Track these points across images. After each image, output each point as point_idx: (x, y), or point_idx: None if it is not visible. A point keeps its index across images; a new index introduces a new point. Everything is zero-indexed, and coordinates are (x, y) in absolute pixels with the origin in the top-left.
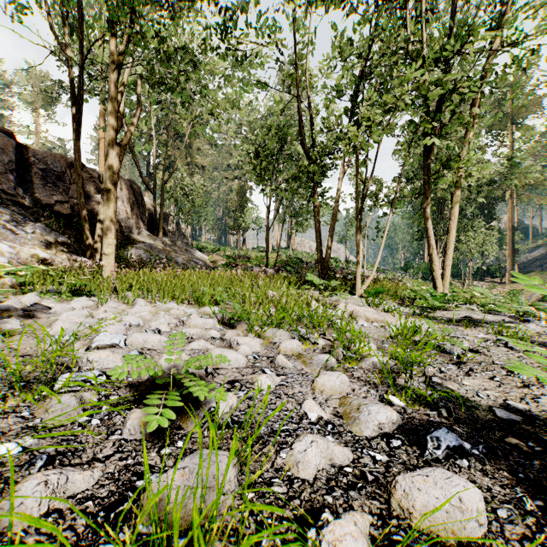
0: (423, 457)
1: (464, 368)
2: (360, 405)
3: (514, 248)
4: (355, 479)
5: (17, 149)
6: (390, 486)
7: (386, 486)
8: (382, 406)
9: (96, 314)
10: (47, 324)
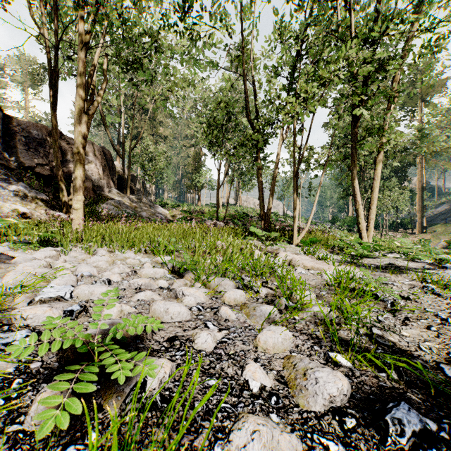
0: (385, 446)
1: (400, 317)
2: (306, 370)
3: (422, 204)
4: None
5: (4, 119)
6: None
7: None
8: (330, 372)
9: (55, 263)
10: (2, 274)
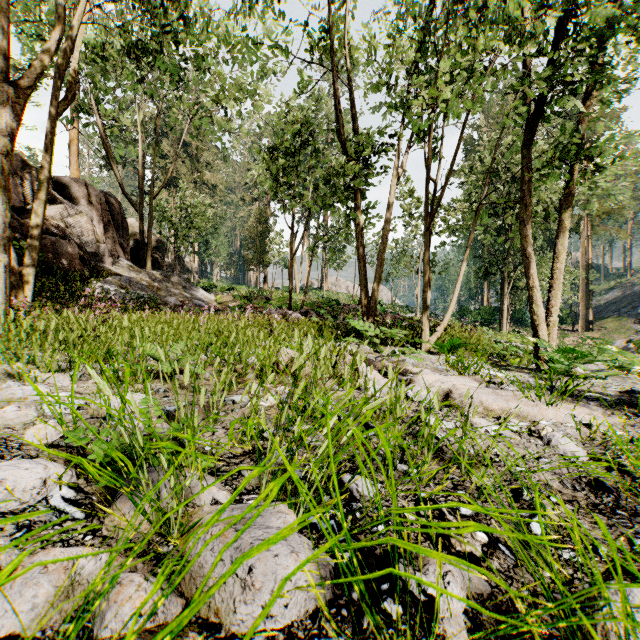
0: None
1: None
2: None
3: (588, 289)
4: None
5: None
6: None
7: None
8: None
9: None
10: None
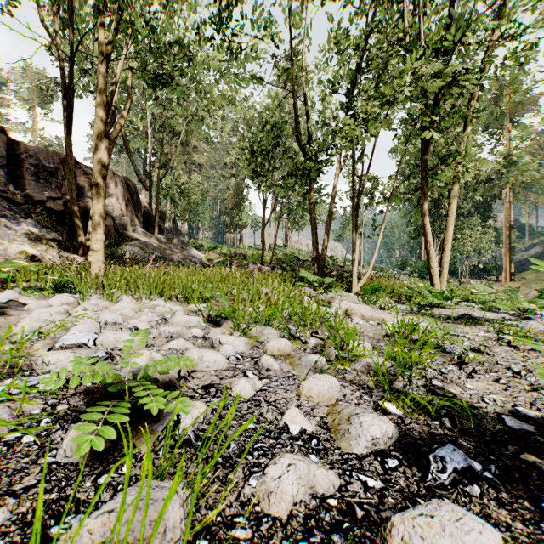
0: (425, 482)
1: (466, 369)
2: (350, 415)
3: (510, 246)
4: (341, 516)
5: (8, 144)
6: (384, 529)
7: (380, 525)
8: (376, 416)
9: (74, 311)
10: (16, 322)
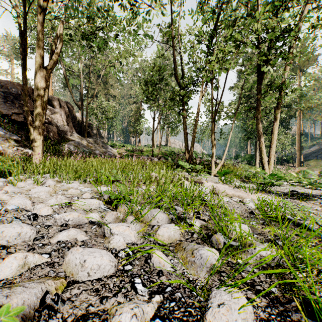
0: None
1: None
2: None
3: (300, 145)
4: None
5: None
6: None
7: None
8: None
9: None
10: None
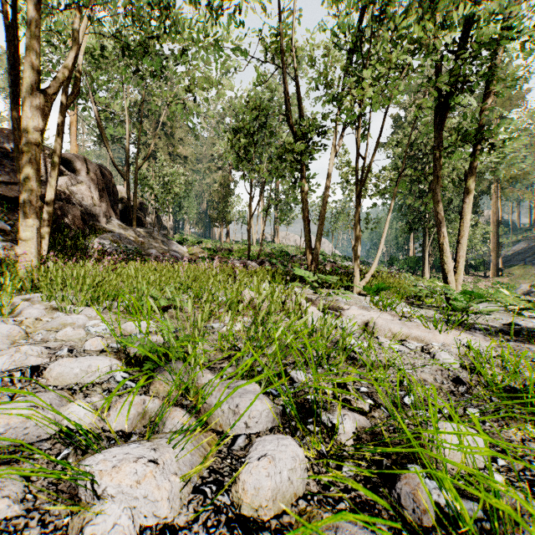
0: None
1: None
2: None
3: (498, 242)
4: None
5: None
6: None
7: None
8: None
9: None
10: None
